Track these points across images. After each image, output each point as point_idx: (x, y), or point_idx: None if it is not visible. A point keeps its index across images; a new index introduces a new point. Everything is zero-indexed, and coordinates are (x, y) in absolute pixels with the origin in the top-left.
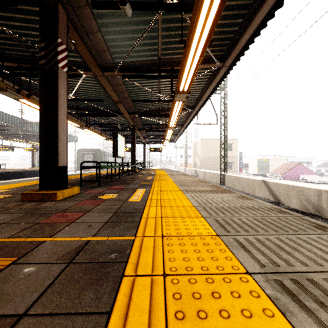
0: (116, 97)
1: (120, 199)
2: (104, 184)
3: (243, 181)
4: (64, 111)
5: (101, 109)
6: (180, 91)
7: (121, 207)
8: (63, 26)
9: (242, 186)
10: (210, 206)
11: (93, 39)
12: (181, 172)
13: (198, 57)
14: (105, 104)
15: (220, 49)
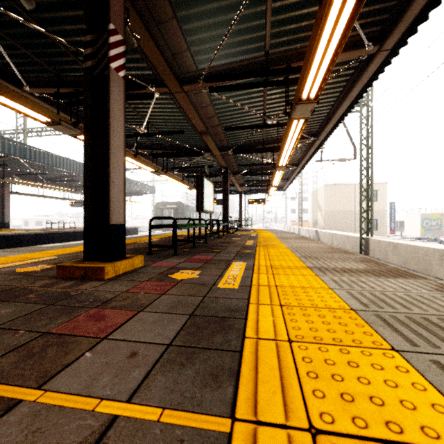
0: (201, 124)
1: (203, 281)
2: (182, 252)
3: (405, 250)
4: (119, 138)
5: (182, 147)
6: (303, 99)
7: (203, 301)
8: (118, 5)
9: (402, 259)
10: (392, 313)
11: (166, 32)
12: (297, 235)
13: (345, 20)
14: (187, 138)
15: (375, 20)
